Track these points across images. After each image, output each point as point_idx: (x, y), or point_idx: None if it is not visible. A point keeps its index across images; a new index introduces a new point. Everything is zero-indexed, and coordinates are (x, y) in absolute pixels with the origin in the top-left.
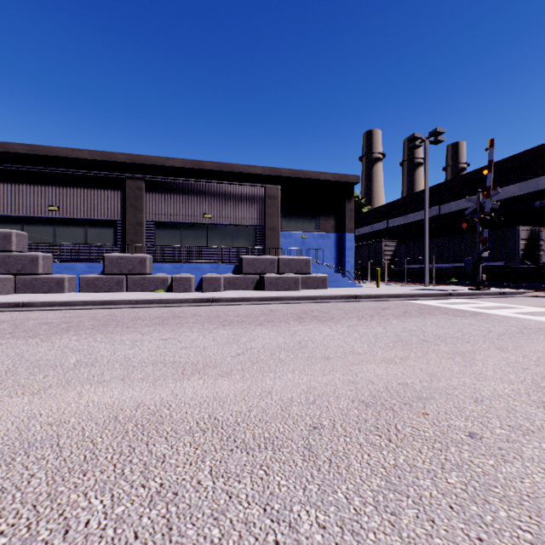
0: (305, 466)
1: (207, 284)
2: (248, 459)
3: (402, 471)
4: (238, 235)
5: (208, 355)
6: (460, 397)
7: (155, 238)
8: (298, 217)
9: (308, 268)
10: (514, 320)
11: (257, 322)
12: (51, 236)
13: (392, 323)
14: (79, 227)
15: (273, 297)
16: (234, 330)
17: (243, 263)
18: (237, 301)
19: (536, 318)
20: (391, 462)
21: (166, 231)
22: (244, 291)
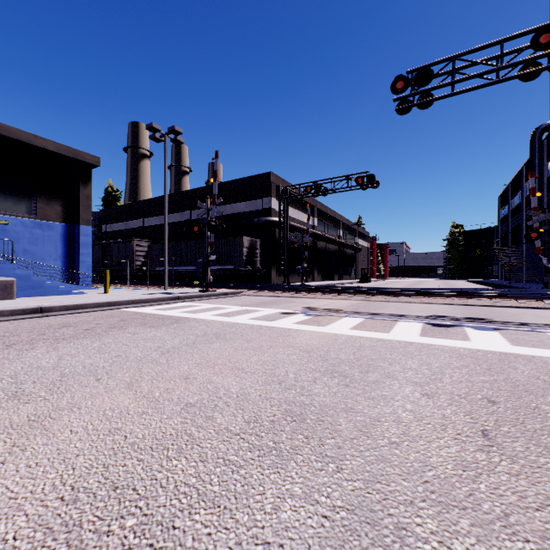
0: None
1: None
2: None
3: None
4: None
5: None
6: None
7: None
8: None
9: None
10: (205, 325)
11: None
12: None
13: (24, 356)
14: None
15: None
16: None
17: None
18: None
19: (226, 320)
20: None
21: None
22: None
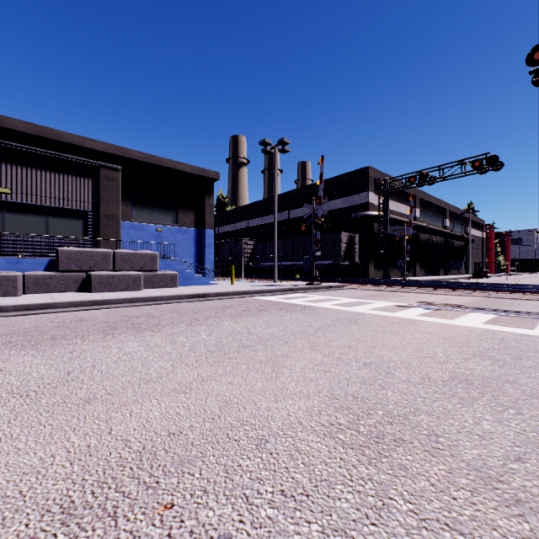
0: None
1: None
2: None
3: None
4: (60, 221)
5: None
6: (242, 442)
7: None
8: (153, 208)
9: (155, 264)
10: (332, 312)
11: (33, 342)
12: None
13: (223, 325)
14: None
15: (95, 301)
16: None
17: (61, 257)
18: (33, 308)
19: (347, 309)
20: None
21: None
22: (60, 294)
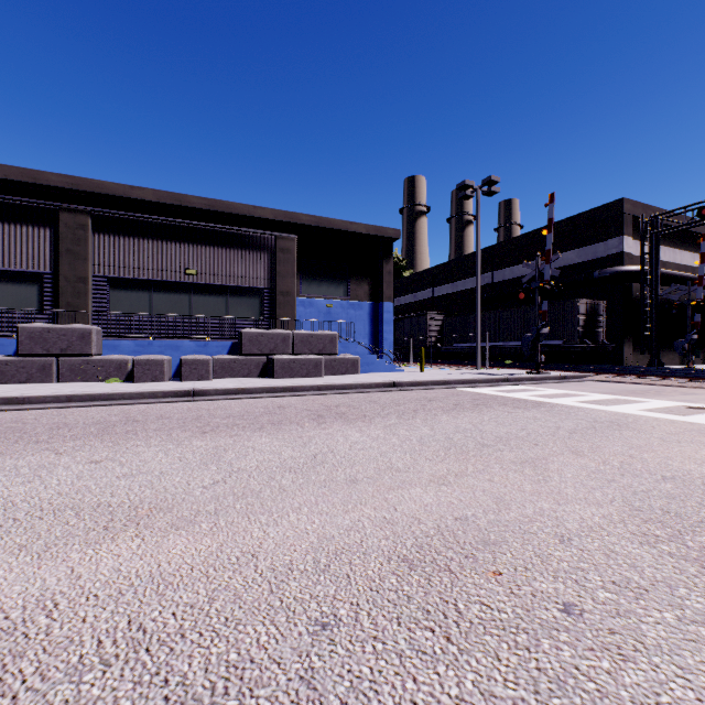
0: None
1: (189, 370)
2: None
3: None
4: (238, 301)
5: (163, 487)
6: (540, 535)
7: (109, 302)
8: (322, 280)
9: (334, 347)
10: (582, 411)
11: (256, 425)
12: None
13: (441, 420)
14: None
15: (285, 387)
16: (218, 440)
17: (244, 340)
18: (231, 393)
19: (604, 408)
20: (453, 693)
21: (127, 291)
22: (245, 379)
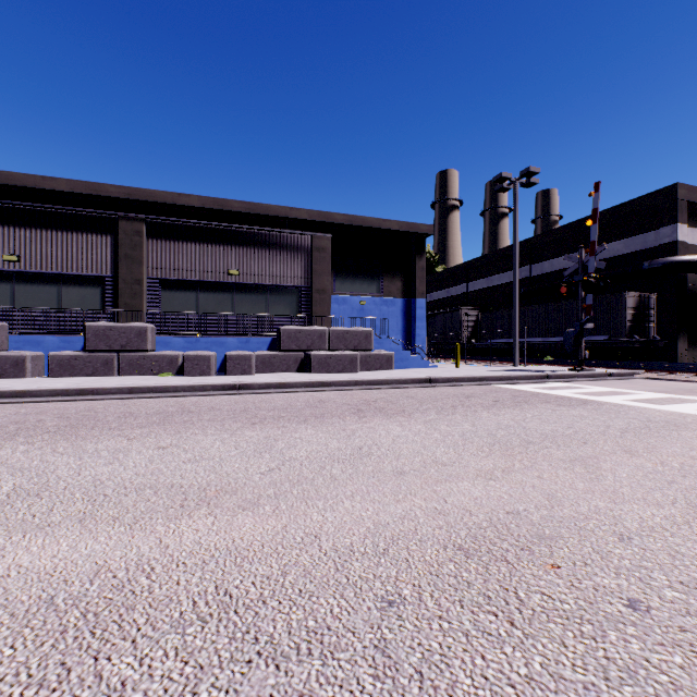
0: (378, 691)
1: (233, 365)
2: (277, 681)
3: (543, 690)
4: (276, 299)
5: (225, 472)
6: (598, 533)
7: (161, 302)
8: (355, 277)
9: (369, 343)
10: (633, 410)
11: (300, 418)
12: (7, 297)
13: (481, 416)
14: (50, 285)
15: (323, 382)
16: (267, 431)
17: (283, 336)
18: (273, 387)
19: (658, 408)
20: (522, 672)
21: (176, 292)
22: (284, 374)
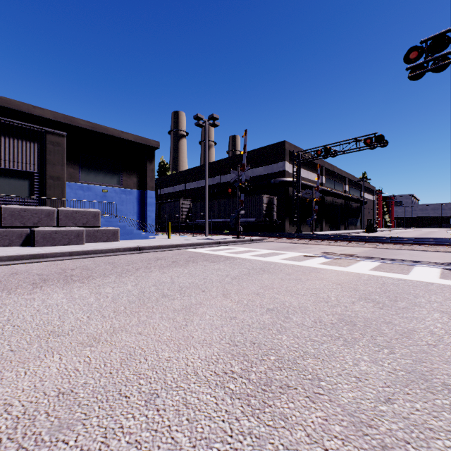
0: None
1: None
2: None
3: None
4: (5, 181)
5: None
6: (132, 398)
7: None
8: (99, 171)
9: (97, 221)
10: (250, 262)
11: None
12: None
13: (151, 275)
14: None
15: (35, 254)
16: None
17: (5, 214)
18: None
19: (263, 259)
20: None
21: None
22: (3, 248)
